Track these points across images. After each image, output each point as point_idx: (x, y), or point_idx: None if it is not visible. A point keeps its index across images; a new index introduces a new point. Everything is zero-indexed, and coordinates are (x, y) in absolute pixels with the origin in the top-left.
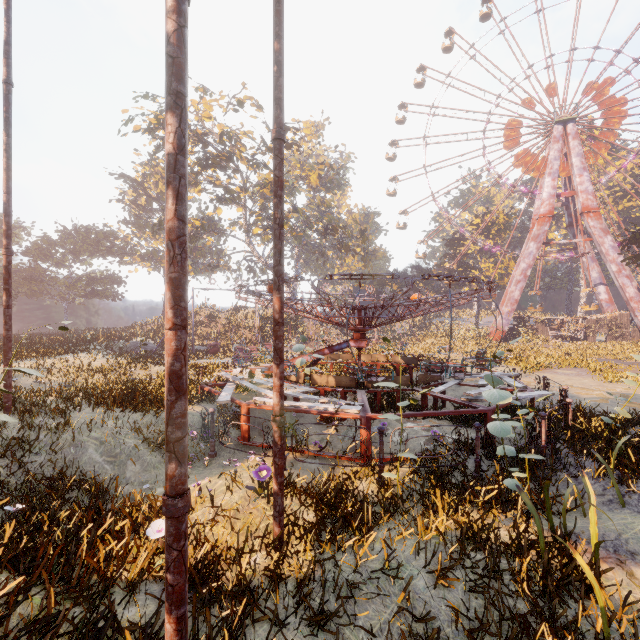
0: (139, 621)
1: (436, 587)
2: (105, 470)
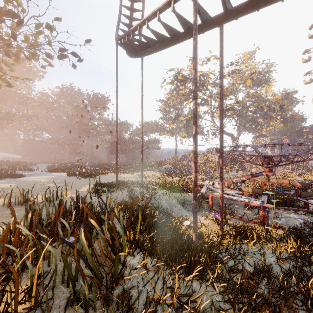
0: (184, 240)
1: (277, 261)
2: (168, 208)
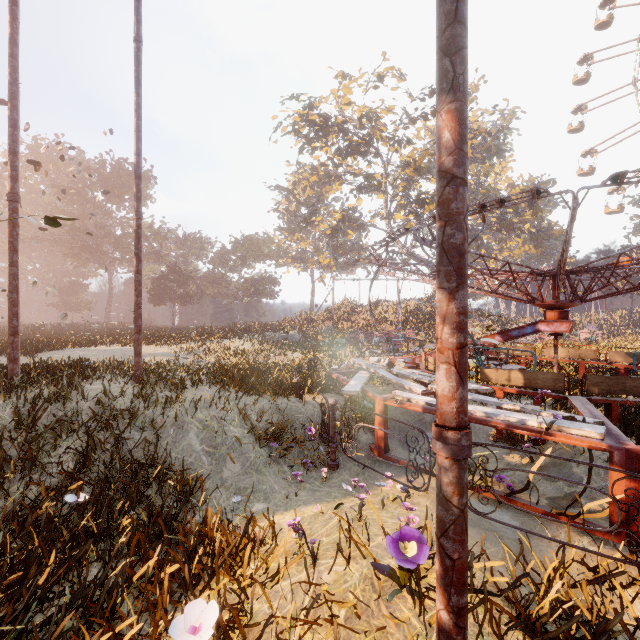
0: None
1: None
2: (201, 463)
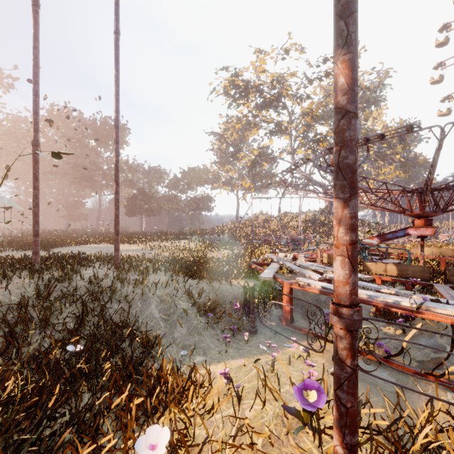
0: None
1: None
2: (159, 326)
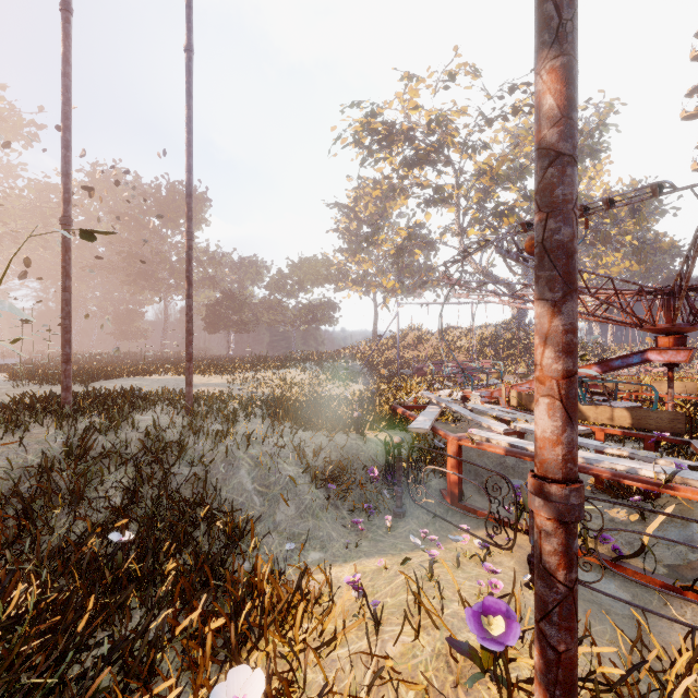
0: None
1: None
2: (253, 503)
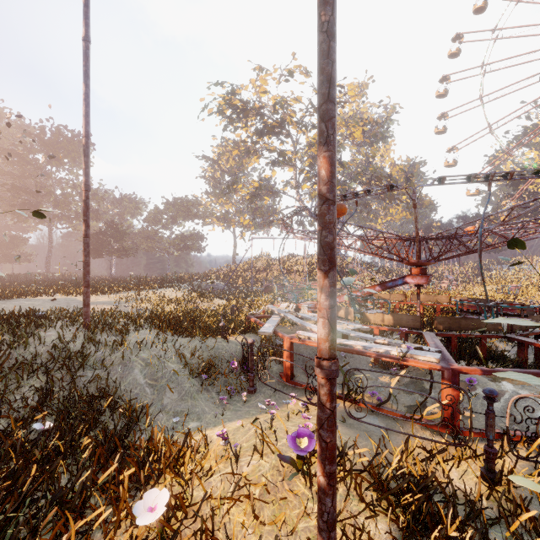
0: None
1: None
2: (145, 393)
